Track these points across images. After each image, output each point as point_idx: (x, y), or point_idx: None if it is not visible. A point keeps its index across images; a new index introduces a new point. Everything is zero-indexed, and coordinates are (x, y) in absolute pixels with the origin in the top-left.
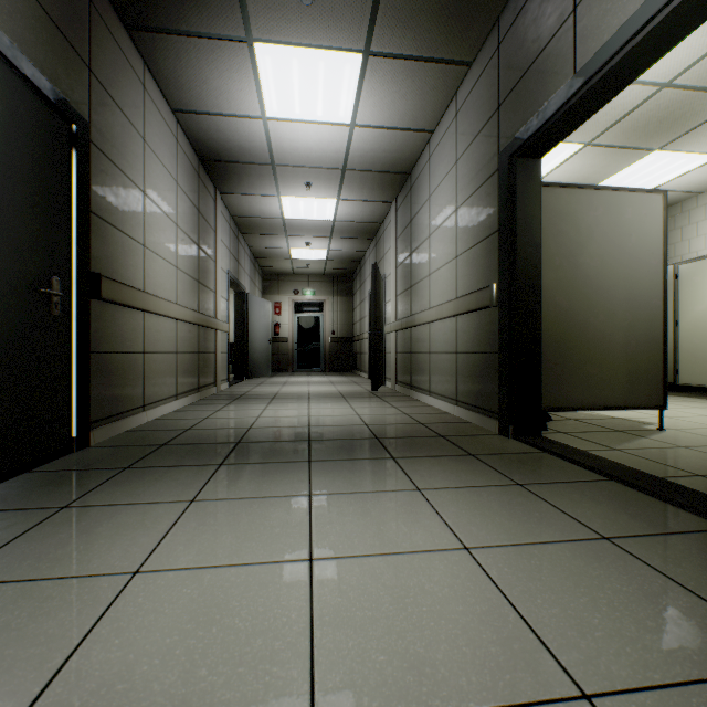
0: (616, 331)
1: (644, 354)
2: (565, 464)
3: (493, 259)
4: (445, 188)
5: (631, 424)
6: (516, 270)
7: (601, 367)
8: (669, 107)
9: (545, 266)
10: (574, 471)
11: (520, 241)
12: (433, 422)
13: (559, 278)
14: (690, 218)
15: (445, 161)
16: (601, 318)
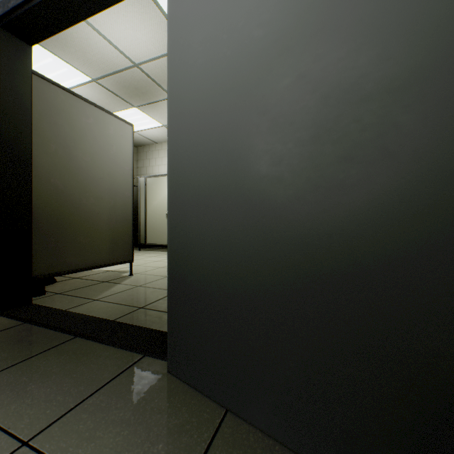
0: (104, 211)
1: (122, 227)
2: (40, 332)
3: None
4: None
5: (116, 274)
6: (0, 141)
7: (92, 237)
8: (140, 82)
9: (41, 149)
10: (46, 338)
11: (7, 114)
12: None
13: (56, 163)
14: (153, 155)
15: None
16: (92, 201)
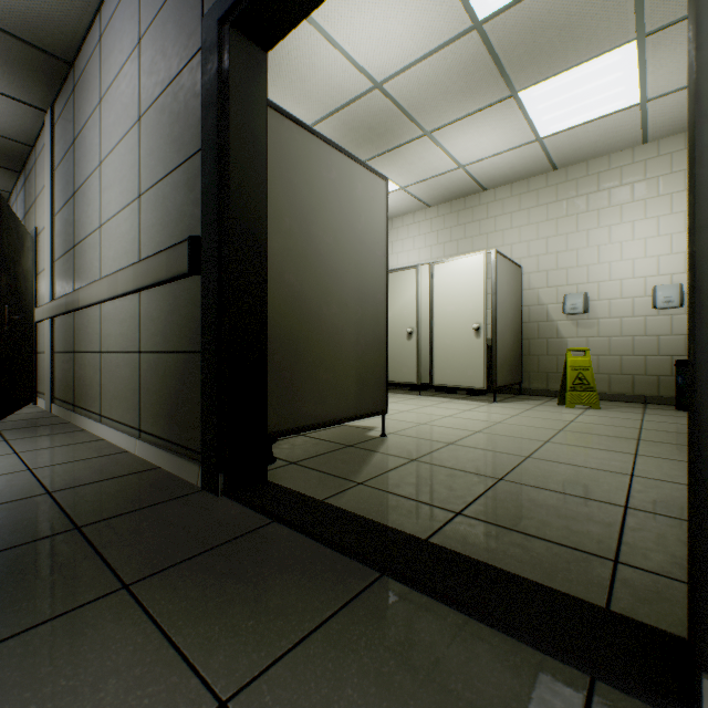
0: (349, 327)
1: (372, 354)
2: (309, 550)
3: (195, 196)
4: (124, 84)
5: (357, 433)
6: (230, 213)
7: (335, 370)
8: (378, 116)
9: (272, 226)
10: (327, 567)
11: (237, 168)
12: (82, 483)
13: (290, 248)
14: None
15: (124, 41)
16: (335, 309)
